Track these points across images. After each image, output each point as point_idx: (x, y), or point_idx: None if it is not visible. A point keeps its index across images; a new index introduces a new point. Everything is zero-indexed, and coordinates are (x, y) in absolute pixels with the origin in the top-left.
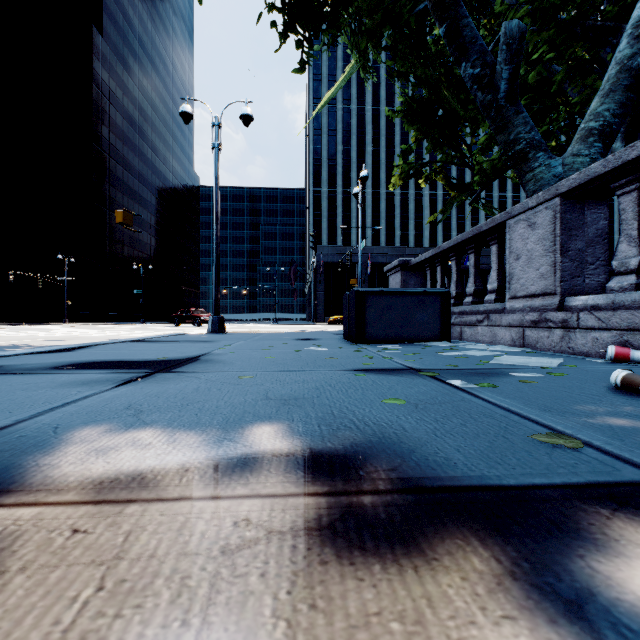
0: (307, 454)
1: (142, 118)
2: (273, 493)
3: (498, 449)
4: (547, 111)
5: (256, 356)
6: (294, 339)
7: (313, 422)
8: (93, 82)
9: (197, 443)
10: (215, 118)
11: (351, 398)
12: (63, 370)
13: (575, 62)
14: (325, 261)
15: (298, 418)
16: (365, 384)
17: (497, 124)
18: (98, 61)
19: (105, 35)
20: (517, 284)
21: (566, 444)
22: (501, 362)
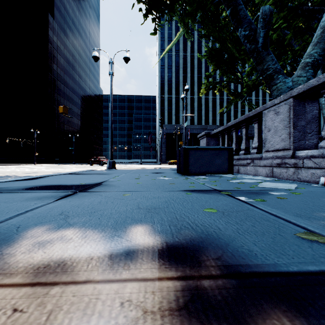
0: (164, 246)
1: (73, 60)
2: (145, 277)
3: (279, 243)
4: (282, 54)
5: (132, 182)
6: (151, 173)
7: (166, 224)
8: (49, 42)
9: (99, 238)
10: (110, 59)
11: (185, 208)
12: (29, 190)
13: (297, 28)
14: (166, 132)
15: (157, 221)
16: (192, 199)
17: (257, 60)
18: (51, 31)
19: (55, 18)
20: (269, 144)
21: (319, 240)
22: (263, 186)
